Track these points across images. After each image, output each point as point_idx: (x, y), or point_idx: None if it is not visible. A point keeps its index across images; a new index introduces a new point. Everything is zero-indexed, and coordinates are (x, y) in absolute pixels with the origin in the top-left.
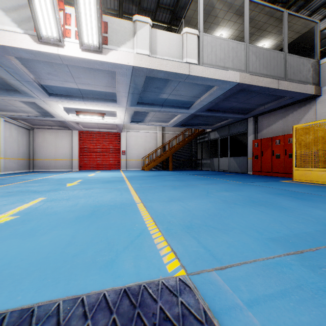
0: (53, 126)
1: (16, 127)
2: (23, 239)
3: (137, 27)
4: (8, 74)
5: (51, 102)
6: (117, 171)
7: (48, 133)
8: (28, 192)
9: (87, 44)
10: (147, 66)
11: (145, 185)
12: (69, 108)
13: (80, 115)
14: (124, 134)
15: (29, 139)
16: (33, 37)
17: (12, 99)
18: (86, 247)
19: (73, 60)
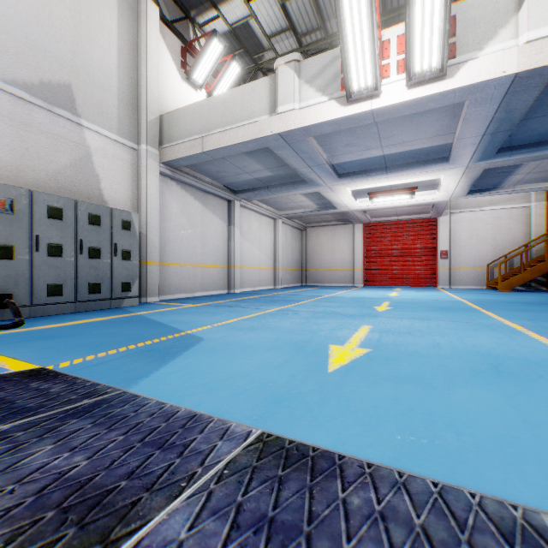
0: (329, 222)
1: (290, 229)
2: (422, 388)
3: None
4: (301, 162)
5: (338, 186)
6: (433, 289)
7: (322, 232)
8: (337, 315)
9: (418, 73)
10: None
11: None
12: (358, 190)
13: (374, 199)
14: (445, 219)
15: (301, 243)
16: (340, 100)
17: (295, 193)
18: None
19: (392, 110)
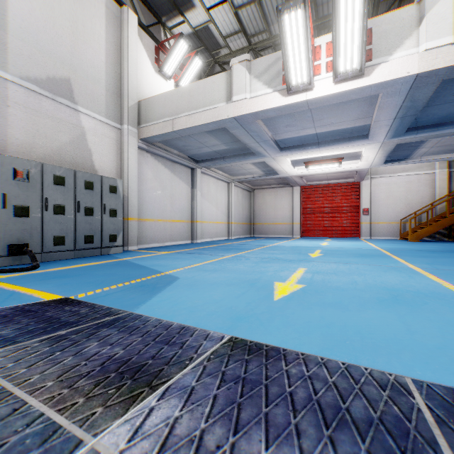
0: (272, 185)
1: (241, 191)
2: (341, 310)
3: (425, 7)
4: (250, 138)
5: (280, 157)
6: (356, 240)
7: (267, 193)
8: (280, 260)
9: (343, 72)
10: (447, 63)
11: (443, 267)
12: (296, 160)
13: (309, 167)
14: (366, 183)
15: (250, 202)
16: (282, 92)
17: (245, 162)
18: (444, 342)
19: (322, 100)
